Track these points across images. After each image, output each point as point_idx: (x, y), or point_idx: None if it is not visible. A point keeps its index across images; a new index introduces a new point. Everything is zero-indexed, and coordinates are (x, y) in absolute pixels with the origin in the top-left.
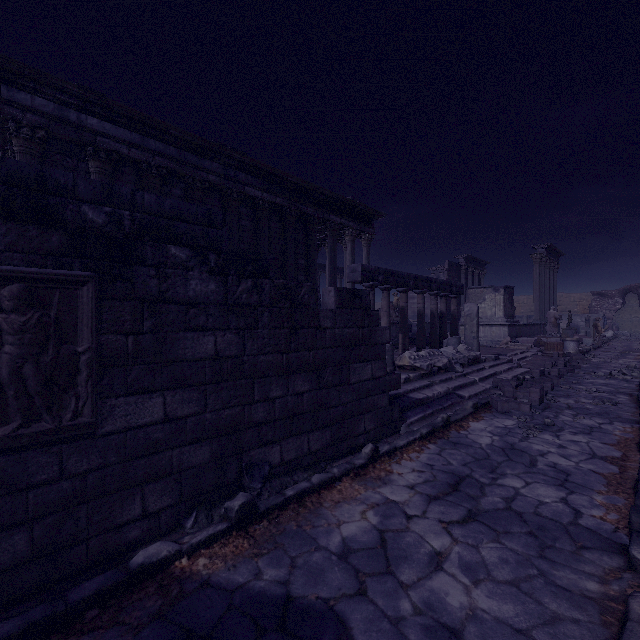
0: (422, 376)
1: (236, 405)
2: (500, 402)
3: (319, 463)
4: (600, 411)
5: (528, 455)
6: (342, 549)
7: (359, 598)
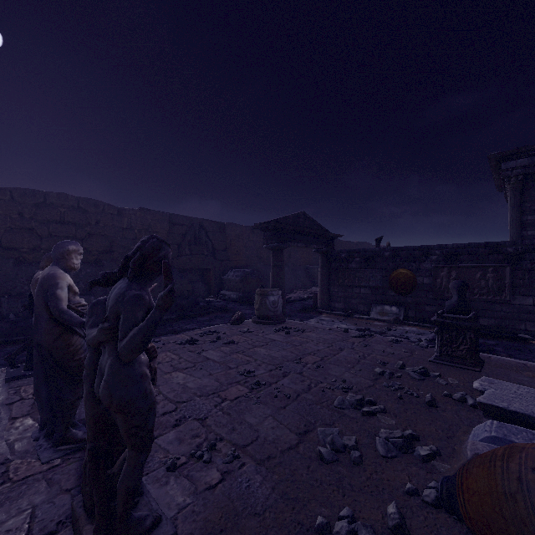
0: None
1: None
2: None
3: None
4: None
5: None
6: None
7: None
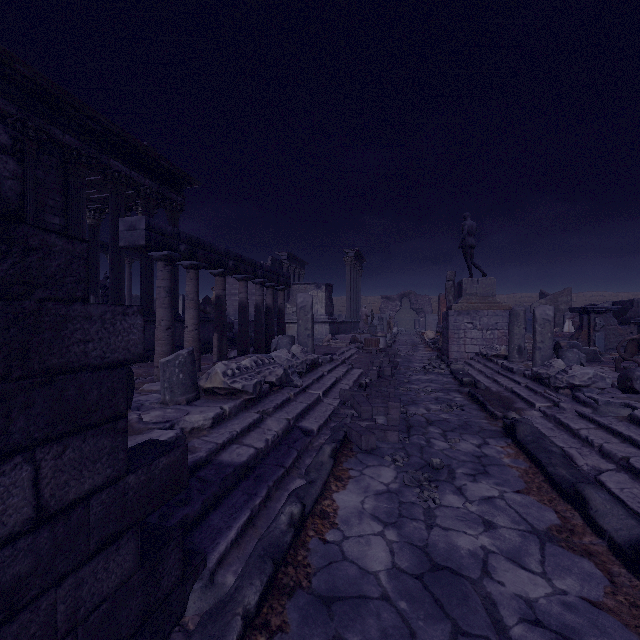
0: (246, 404)
1: None
2: (365, 435)
3: None
4: (460, 422)
5: (470, 584)
6: None
7: None
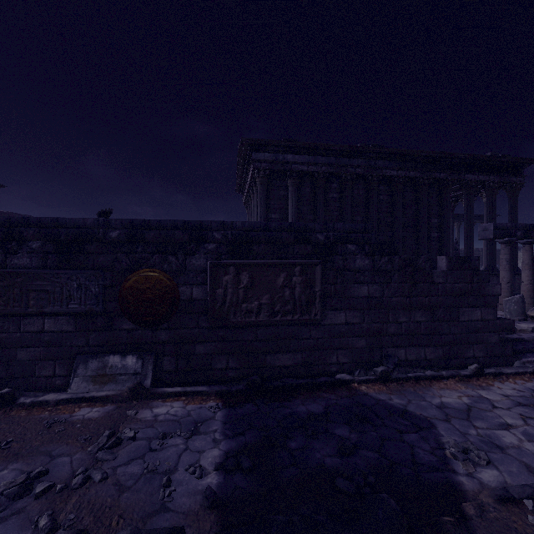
0: None
1: (379, 322)
2: None
3: (433, 367)
4: None
5: None
6: (440, 405)
7: (445, 421)
